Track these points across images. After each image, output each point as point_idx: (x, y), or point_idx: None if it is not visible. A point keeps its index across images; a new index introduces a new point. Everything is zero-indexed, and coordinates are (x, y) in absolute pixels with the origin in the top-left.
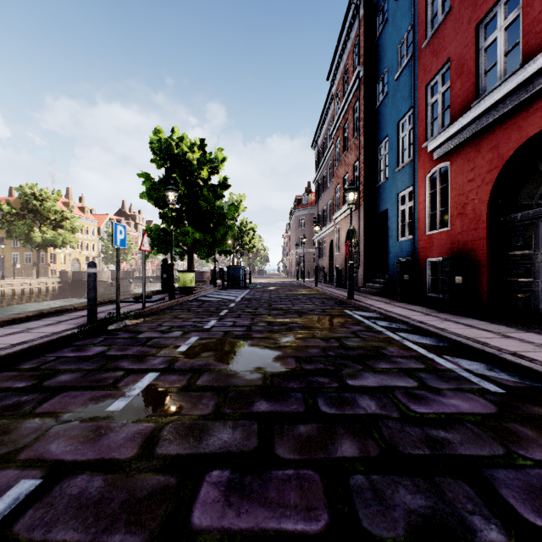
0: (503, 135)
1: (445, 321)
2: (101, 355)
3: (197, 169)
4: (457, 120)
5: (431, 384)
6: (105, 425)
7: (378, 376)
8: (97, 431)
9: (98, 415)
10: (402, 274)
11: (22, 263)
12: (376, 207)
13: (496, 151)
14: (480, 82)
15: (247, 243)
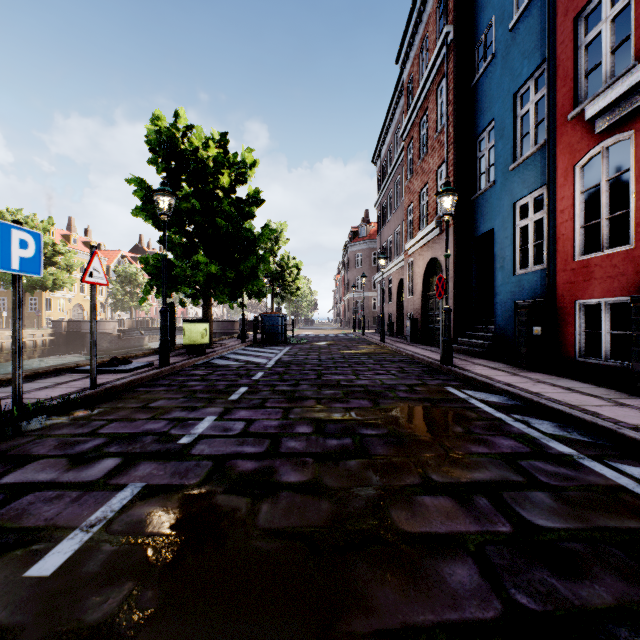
0: None
1: None
2: None
3: (214, 173)
4: None
5: None
6: None
7: None
8: None
9: None
10: (531, 326)
11: (10, 311)
12: (473, 228)
13: None
14: None
15: (290, 284)
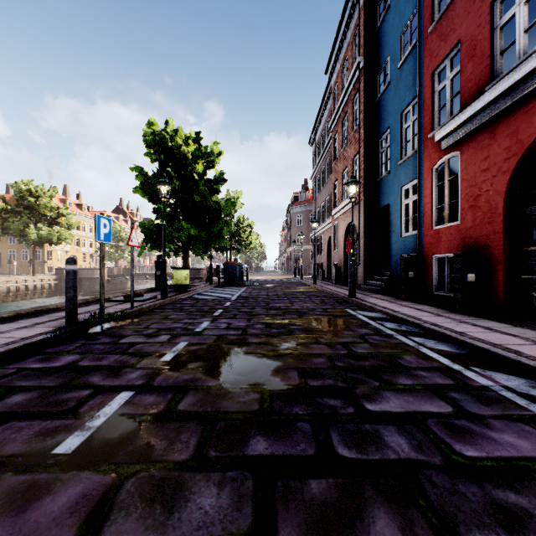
0: (523, 119)
1: (461, 323)
2: (71, 366)
3: (192, 163)
4: (470, 105)
5: (470, 410)
6: (43, 480)
7: (401, 397)
8: (29, 492)
9: (39, 461)
10: (407, 272)
11: (19, 260)
12: (377, 202)
13: (515, 137)
14: (495, 64)
15: (244, 240)
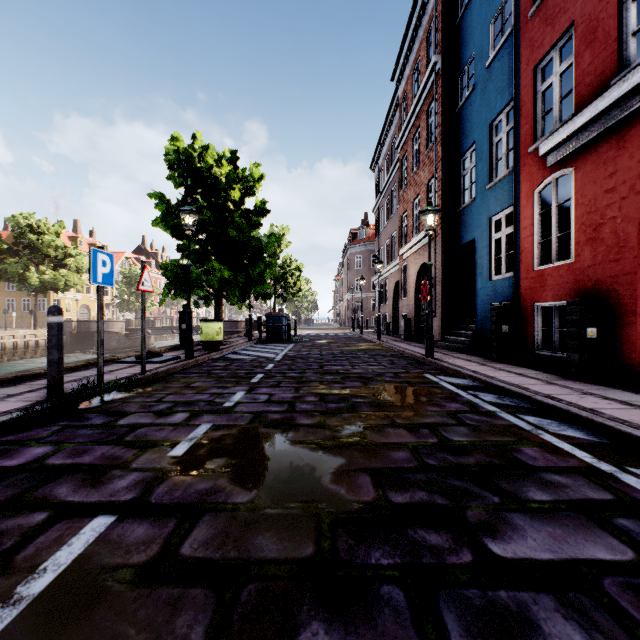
0: None
1: (585, 395)
2: (33, 466)
3: (226, 188)
4: (589, 105)
5: None
6: None
7: (541, 527)
8: None
9: None
10: (500, 325)
11: (19, 311)
12: (458, 238)
13: None
14: (625, 49)
15: (292, 286)
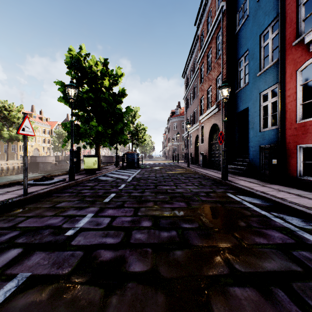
0: None
1: None
2: None
3: (100, 79)
4: None
5: None
6: None
7: None
8: None
9: None
10: (271, 159)
11: (2, 151)
12: (236, 108)
13: None
14: None
15: (141, 138)
